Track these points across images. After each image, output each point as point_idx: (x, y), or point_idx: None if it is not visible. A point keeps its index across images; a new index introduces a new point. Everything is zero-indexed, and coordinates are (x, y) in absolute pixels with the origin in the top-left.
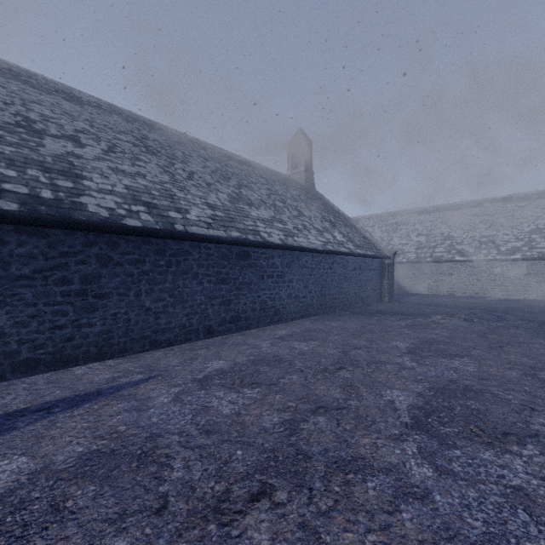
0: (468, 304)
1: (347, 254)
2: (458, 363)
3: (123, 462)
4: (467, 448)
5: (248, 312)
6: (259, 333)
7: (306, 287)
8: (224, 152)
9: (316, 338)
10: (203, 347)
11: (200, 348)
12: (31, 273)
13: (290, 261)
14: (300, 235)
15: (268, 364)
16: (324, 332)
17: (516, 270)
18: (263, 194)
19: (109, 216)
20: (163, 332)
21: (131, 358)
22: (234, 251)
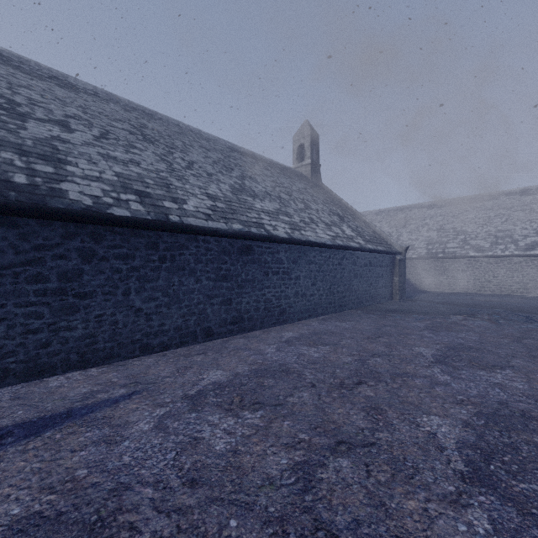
0: (487, 302)
1: (357, 249)
2: (501, 377)
3: None
4: None
5: (251, 312)
6: (263, 335)
7: (313, 284)
8: (227, 143)
9: (327, 342)
10: (200, 353)
11: (197, 354)
12: None
13: (297, 256)
14: (307, 229)
15: (273, 376)
16: (335, 335)
17: (536, 266)
18: (268, 186)
19: (93, 205)
20: (155, 335)
21: (118, 365)
22: (236, 245)
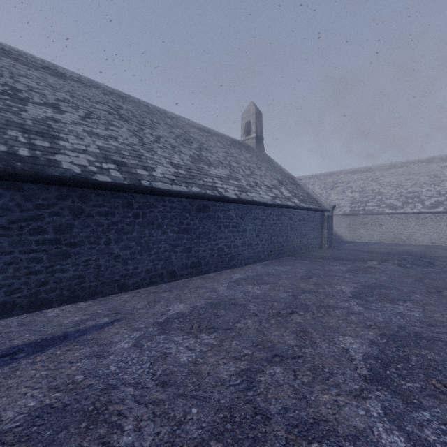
0: (398, 251)
1: (292, 207)
2: (402, 308)
3: (72, 421)
4: (435, 409)
5: (207, 258)
6: (216, 277)
7: (257, 236)
8: (187, 120)
9: (267, 282)
10: (166, 290)
11: (164, 291)
12: (7, 224)
13: (244, 213)
14: (252, 191)
15: (225, 308)
16: (274, 276)
17: (439, 221)
18: (220, 156)
19: (81, 172)
20: (130, 276)
21: (101, 300)
22: (195, 204)
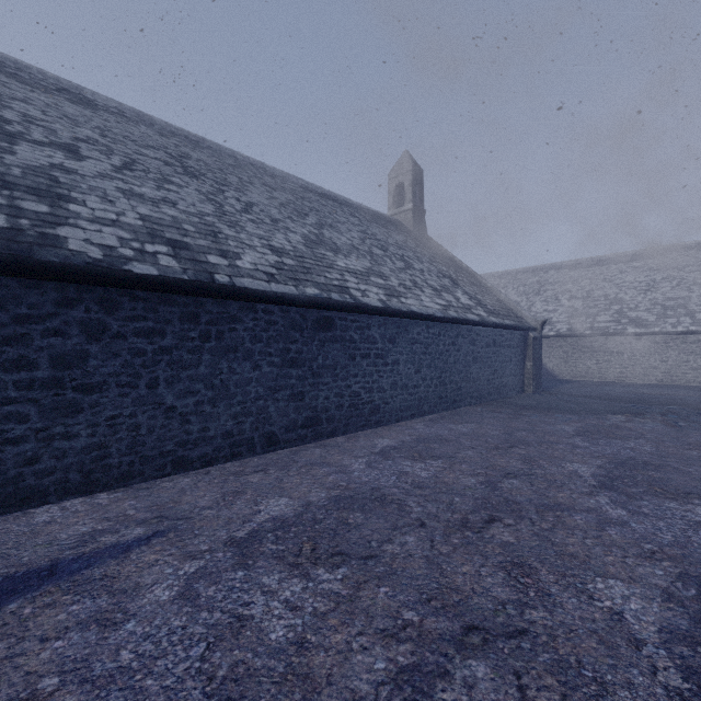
0: (655, 396)
1: (476, 323)
2: None
3: None
4: None
5: (331, 411)
6: (348, 443)
7: (418, 372)
8: (300, 181)
9: (438, 454)
10: (258, 470)
11: (253, 471)
12: None
13: (395, 332)
14: (408, 295)
15: (363, 508)
16: (449, 443)
17: None
18: (355, 238)
19: (103, 258)
20: (195, 444)
21: (139, 489)
22: (310, 317)
